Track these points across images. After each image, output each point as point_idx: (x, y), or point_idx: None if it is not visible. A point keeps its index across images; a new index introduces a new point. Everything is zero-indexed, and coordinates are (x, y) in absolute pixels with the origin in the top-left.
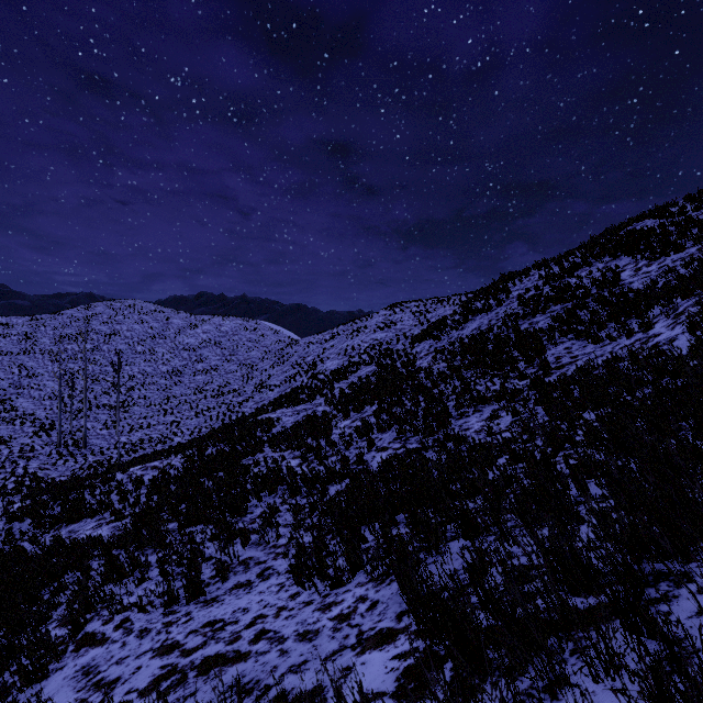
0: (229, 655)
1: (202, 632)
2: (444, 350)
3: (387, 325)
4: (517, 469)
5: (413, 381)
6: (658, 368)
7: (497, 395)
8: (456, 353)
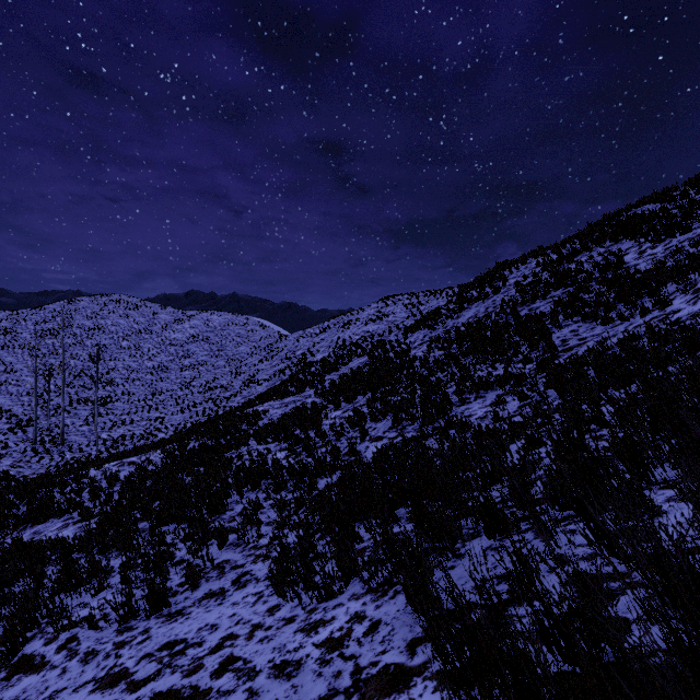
0: (183, 692)
1: (158, 656)
2: (439, 339)
3: (379, 317)
4: (536, 455)
5: (408, 370)
6: (691, 340)
7: (500, 380)
8: (452, 340)
